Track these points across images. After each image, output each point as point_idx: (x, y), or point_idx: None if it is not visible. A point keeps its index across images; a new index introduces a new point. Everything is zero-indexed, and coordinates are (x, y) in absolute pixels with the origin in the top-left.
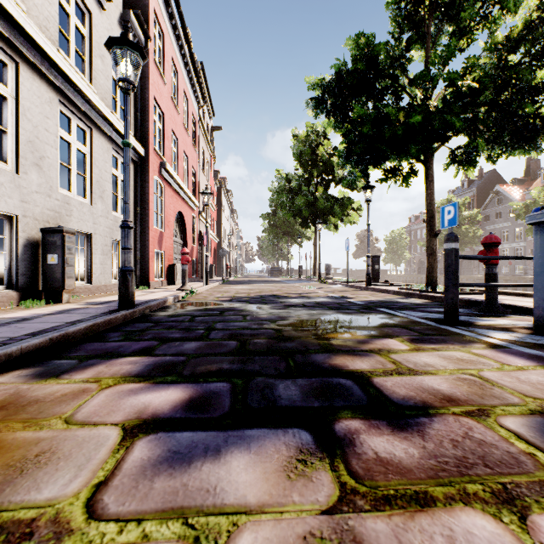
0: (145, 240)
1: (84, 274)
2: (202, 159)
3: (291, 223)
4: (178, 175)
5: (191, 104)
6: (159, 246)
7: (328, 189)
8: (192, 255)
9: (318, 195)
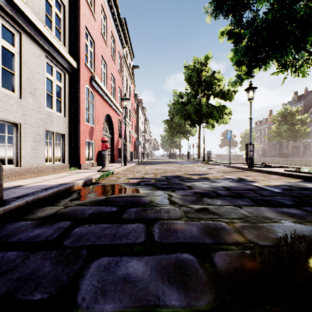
0: (77, 132)
1: (13, 158)
2: (126, 84)
3: (181, 126)
4: (107, 89)
5: (117, 44)
6: (90, 137)
7: (208, 100)
8: (118, 145)
9: (202, 104)
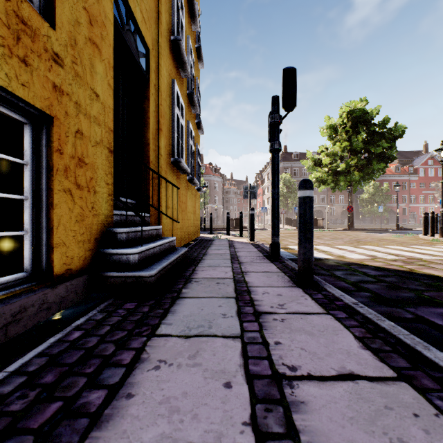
0: None
1: None
2: None
3: None
4: None
5: None
6: None
7: None
8: None
9: None
